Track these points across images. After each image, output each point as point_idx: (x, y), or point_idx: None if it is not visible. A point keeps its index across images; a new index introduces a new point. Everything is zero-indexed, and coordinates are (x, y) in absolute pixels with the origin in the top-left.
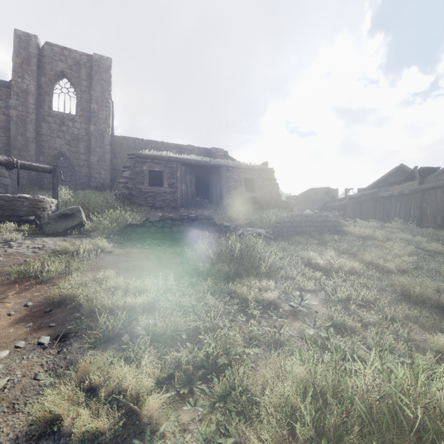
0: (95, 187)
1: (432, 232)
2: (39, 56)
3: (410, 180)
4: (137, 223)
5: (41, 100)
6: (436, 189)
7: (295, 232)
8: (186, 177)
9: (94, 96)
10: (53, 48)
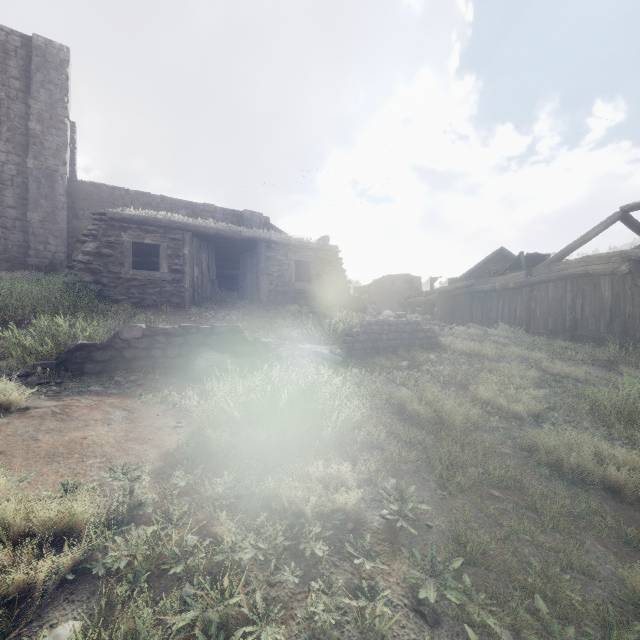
0: (36, 267)
1: (546, 342)
2: None
3: (514, 269)
4: (97, 343)
5: None
6: (547, 283)
7: (374, 348)
8: (200, 255)
9: (34, 108)
10: None
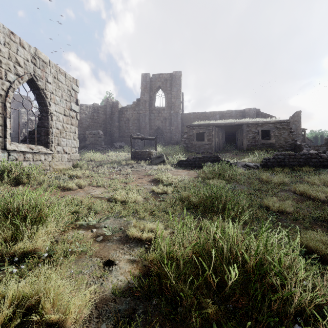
0: (173, 143)
1: None
2: (150, 82)
3: None
4: (184, 160)
5: (151, 103)
6: None
7: (279, 165)
8: (218, 134)
9: (173, 94)
10: (155, 76)
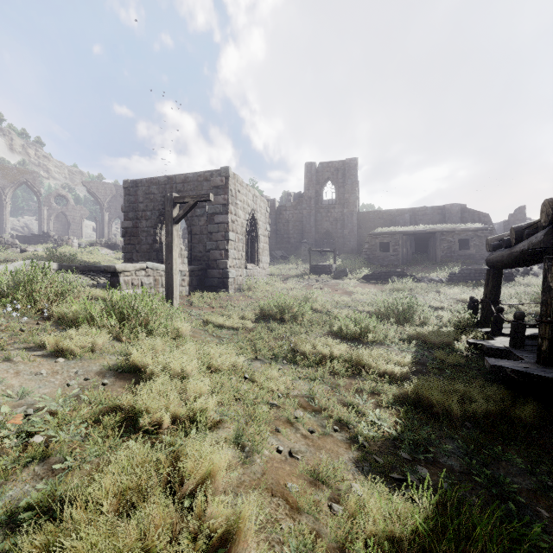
0: (347, 251)
1: None
2: (316, 173)
3: None
4: (369, 274)
5: (317, 200)
6: None
7: (464, 279)
8: (406, 243)
9: (346, 188)
10: (323, 165)
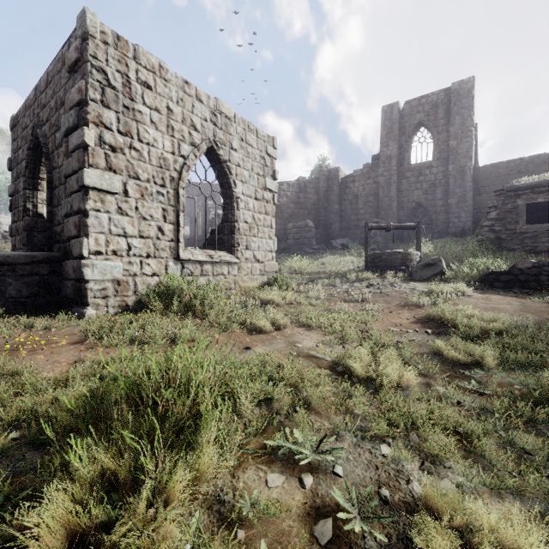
0: (453, 234)
1: None
2: (399, 119)
3: None
4: (501, 271)
5: (401, 159)
6: None
7: None
8: None
9: (451, 131)
10: (411, 104)
